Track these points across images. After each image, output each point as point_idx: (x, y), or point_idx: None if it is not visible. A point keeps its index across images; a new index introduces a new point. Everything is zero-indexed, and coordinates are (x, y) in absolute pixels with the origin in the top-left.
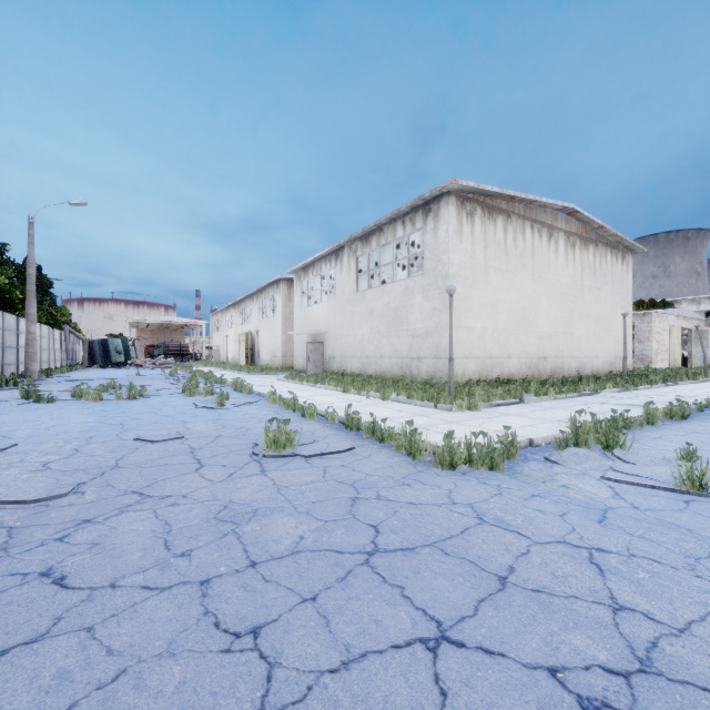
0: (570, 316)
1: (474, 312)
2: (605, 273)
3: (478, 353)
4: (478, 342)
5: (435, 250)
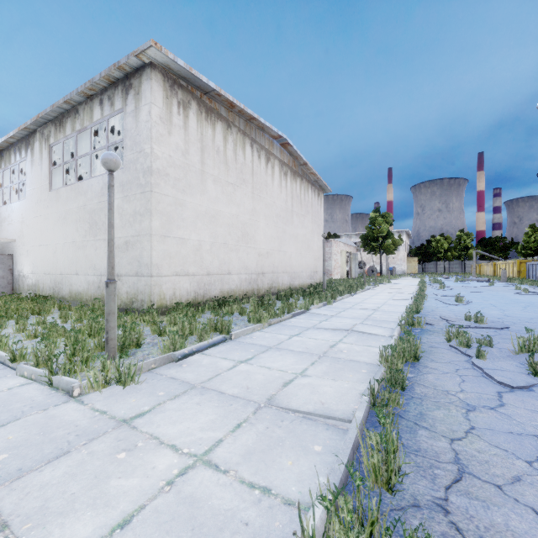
0: (284, 236)
1: (188, 221)
2: (307, 204)
3: (194, 269)
4: (194, 256)
5: (136, 137)
